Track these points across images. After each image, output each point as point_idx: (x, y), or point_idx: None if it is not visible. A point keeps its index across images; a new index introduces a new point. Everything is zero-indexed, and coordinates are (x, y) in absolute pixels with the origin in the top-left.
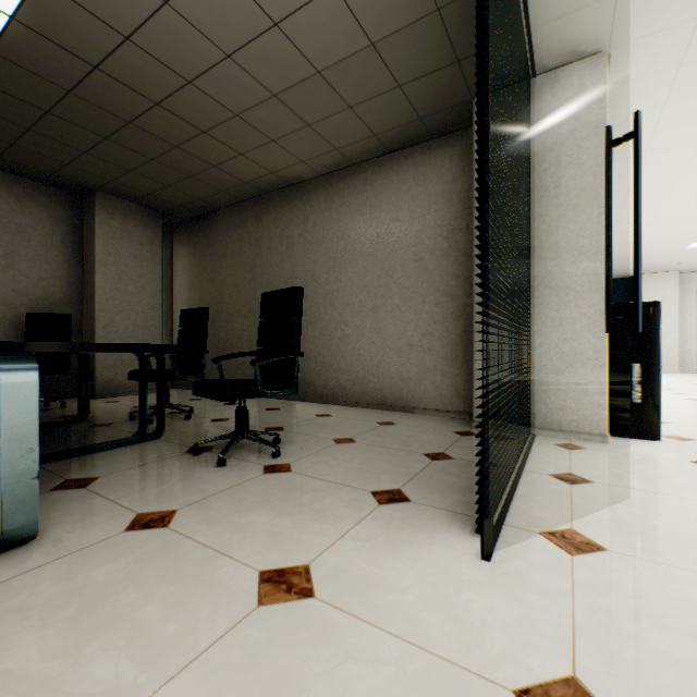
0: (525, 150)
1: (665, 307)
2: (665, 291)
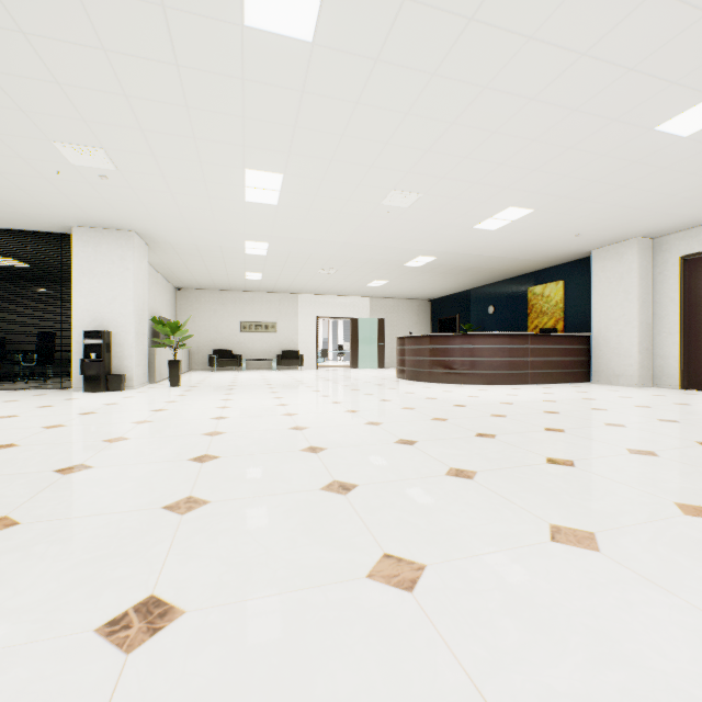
0: (61, 275)
1: (622, 292)
2: (622, 268)
